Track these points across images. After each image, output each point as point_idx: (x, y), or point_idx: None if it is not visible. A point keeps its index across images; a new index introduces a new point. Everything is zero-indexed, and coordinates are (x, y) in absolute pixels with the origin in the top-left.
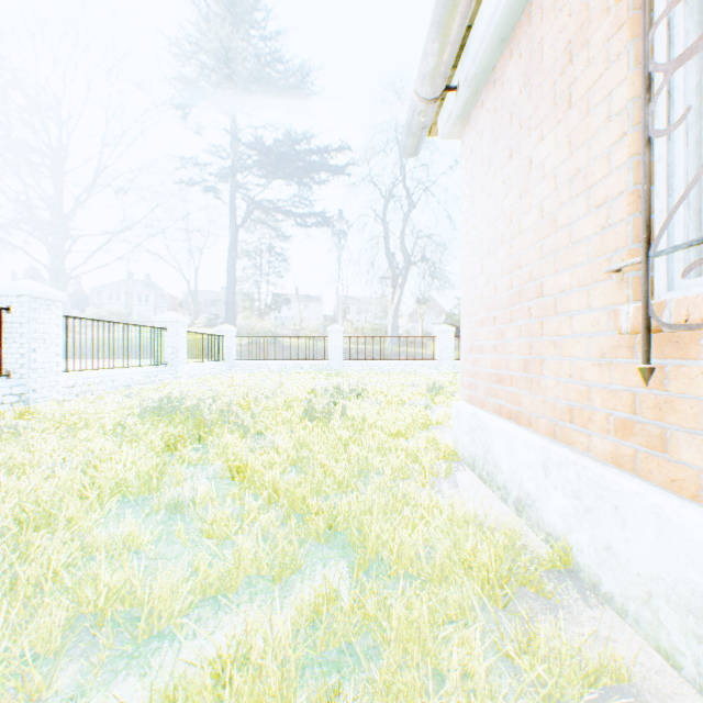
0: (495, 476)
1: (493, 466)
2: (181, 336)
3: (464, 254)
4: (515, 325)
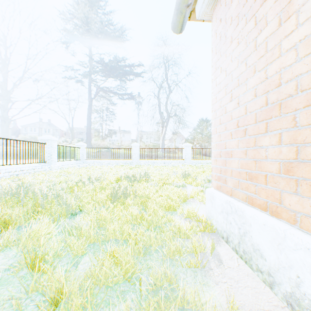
0: (256, 259)
1: (253, 249)
2: (54, 147)
3: (213, 91)
4: (273, 134)
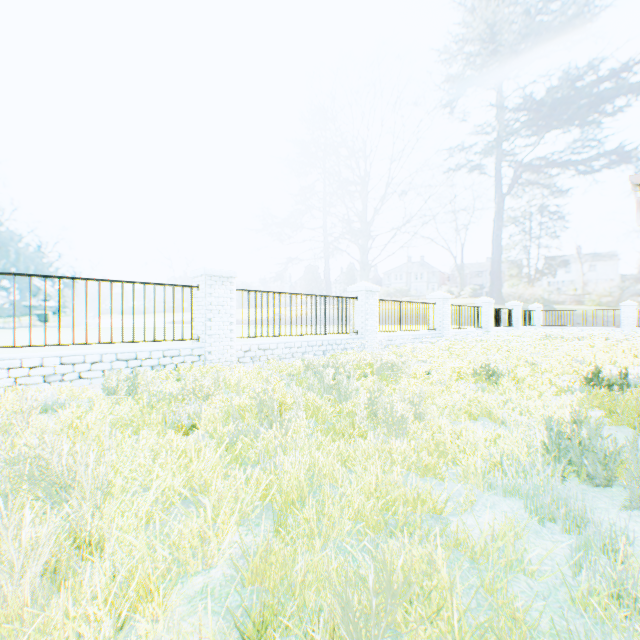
0: None
1: None
2: (518, 312)
3: None
4: None
